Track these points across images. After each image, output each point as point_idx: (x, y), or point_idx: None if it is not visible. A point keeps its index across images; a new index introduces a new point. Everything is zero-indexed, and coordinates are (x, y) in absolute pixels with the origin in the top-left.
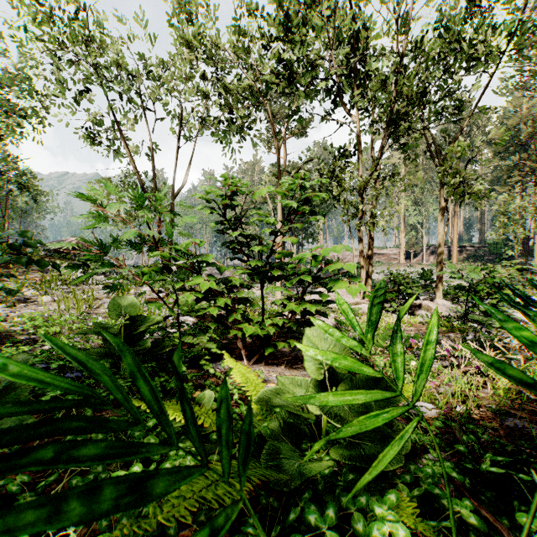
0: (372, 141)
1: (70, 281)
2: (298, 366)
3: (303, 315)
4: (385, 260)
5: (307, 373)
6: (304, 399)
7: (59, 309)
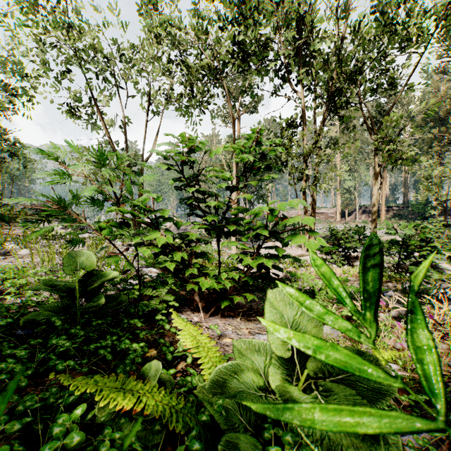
0: (314, 115)
1: (49, 236)
2: (253, 318)
3: (258, 270)
4: (324, 218)
5: (262, 326)
6: (275, 411)
7: (32, 261)
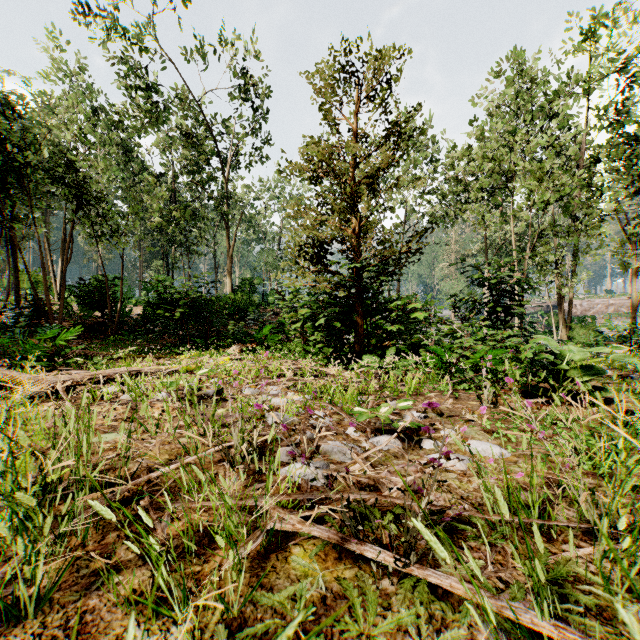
0: None
1: None
2: None
3: None
4: None
5: None
6: None
7: None
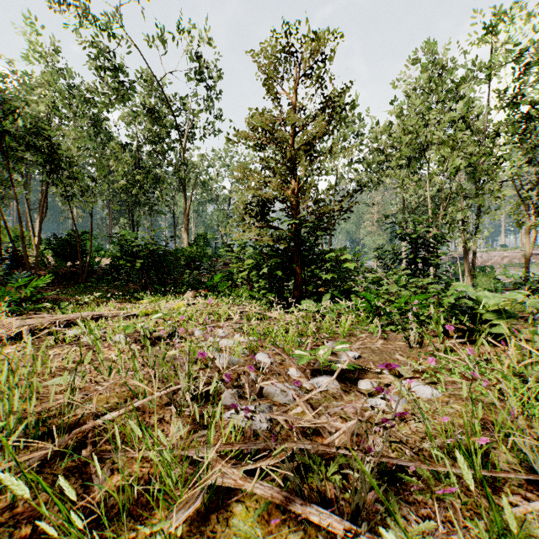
0: None
1: None
2: None
3: None
4: None
5: None
6: None
7: None
